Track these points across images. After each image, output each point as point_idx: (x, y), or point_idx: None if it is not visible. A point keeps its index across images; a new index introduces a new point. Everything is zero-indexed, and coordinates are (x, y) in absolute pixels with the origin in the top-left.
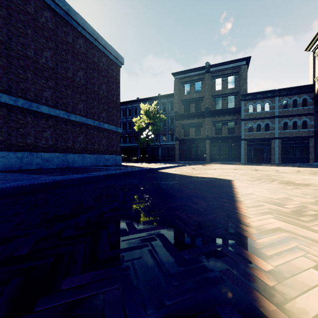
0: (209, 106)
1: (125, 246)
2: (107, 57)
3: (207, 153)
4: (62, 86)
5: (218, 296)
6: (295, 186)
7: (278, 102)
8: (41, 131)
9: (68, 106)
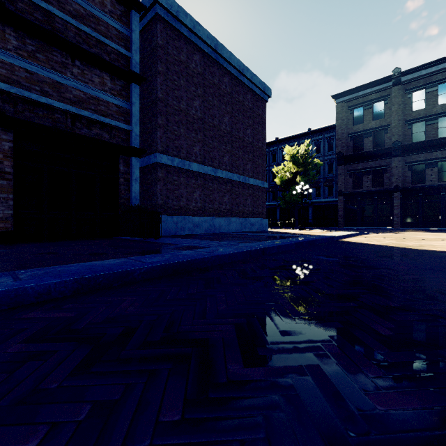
0: (399, 138)
1: None
2: (252, 93)
3: (396, 214)
4: (209, 137)
5: None
6: None
7: None
8: (192, 192)
9: (215, 160)
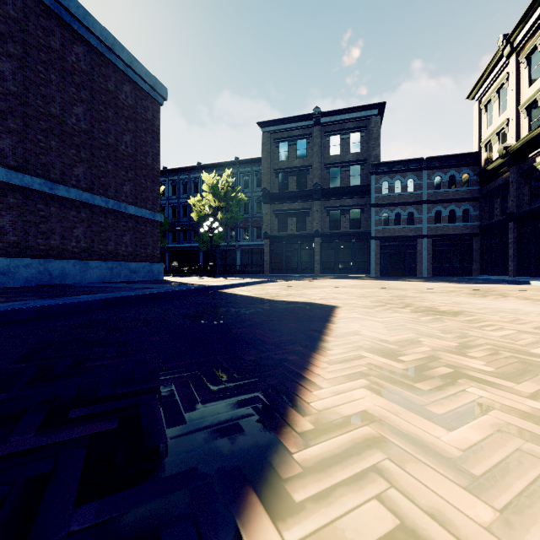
0: (320, 181)
1: None
2: (133, 85)
3: (316, 260)
4: (38, 130)
5: None
6: (437, 316)
7: (426, 179)
8: None
9: (52, 170)
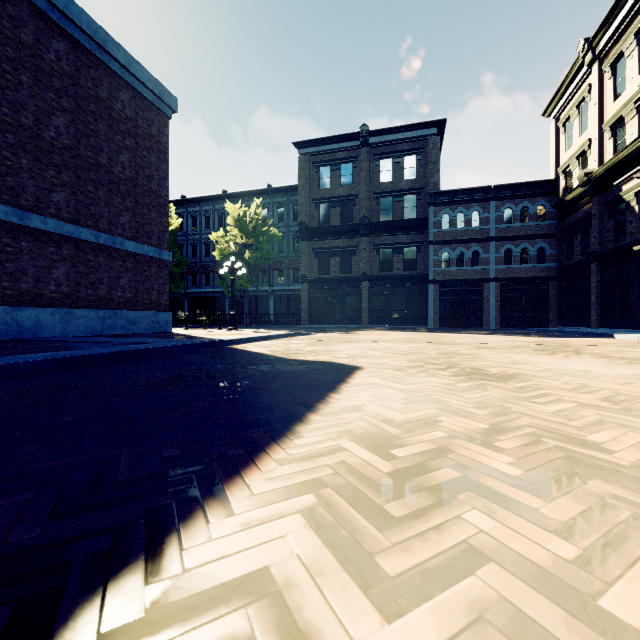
0: (368, 213)
1: None
2: (133, 92)
3: (364, 308)
4: (3, 145)
5: None
6: (481, 382)
7: (494, 211)
8: None
9: (23, 195)
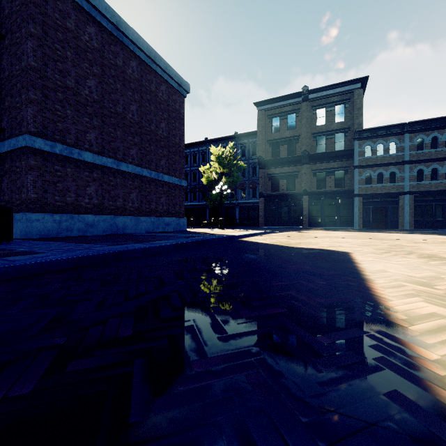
0: (307, 148)
1: (245, 330)
2: (167, 84)
3: (304, 214)
4: (110, 125)
5: (380, 383)
6: (443, 261)
7: (408, 141)
8: (84, 186)
9: (118, 152)
